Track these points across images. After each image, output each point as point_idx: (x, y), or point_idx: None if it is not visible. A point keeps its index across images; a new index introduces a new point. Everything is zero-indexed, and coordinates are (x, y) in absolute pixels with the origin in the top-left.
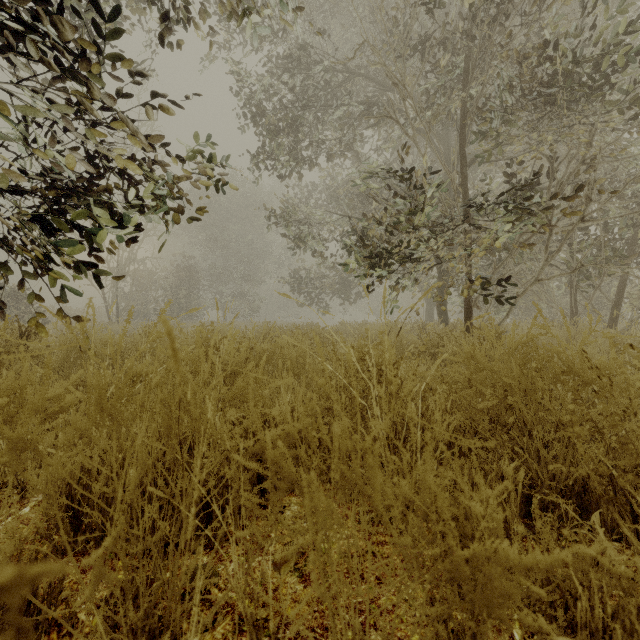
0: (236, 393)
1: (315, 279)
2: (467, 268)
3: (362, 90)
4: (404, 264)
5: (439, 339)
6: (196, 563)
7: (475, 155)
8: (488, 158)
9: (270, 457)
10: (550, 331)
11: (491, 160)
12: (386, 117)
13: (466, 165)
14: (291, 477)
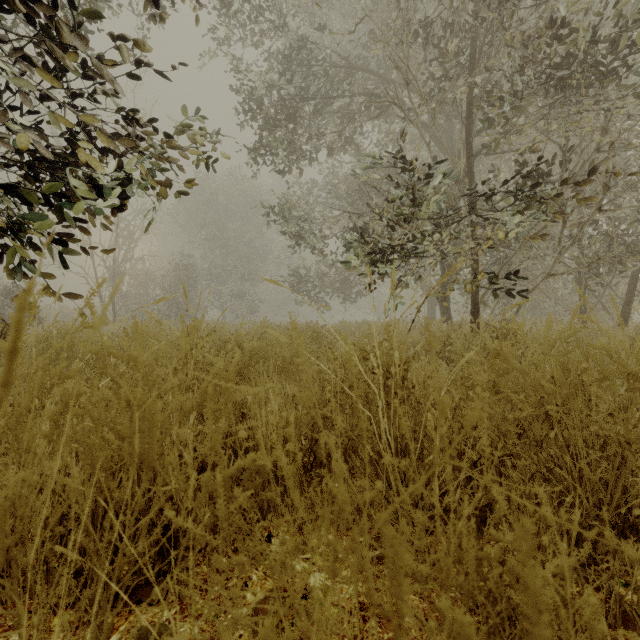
0: (197, 404)
1: (315, 278)
2: (474, 263)
3: (363, 83)
4: (407, 259)
5: (445, 337)
6: (153, 620)
7: (482, 144)
8: (496, 147)
9: (222, 515)
10: (597, 324)
11: (497, 152)
12: (389, 102)
13: (472, 155)
14: (255, 549)
